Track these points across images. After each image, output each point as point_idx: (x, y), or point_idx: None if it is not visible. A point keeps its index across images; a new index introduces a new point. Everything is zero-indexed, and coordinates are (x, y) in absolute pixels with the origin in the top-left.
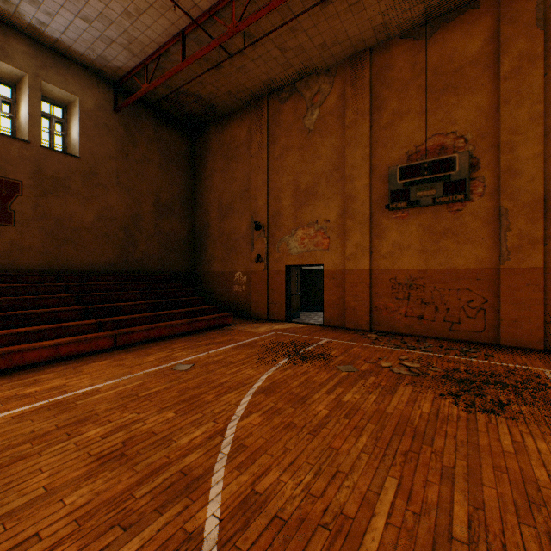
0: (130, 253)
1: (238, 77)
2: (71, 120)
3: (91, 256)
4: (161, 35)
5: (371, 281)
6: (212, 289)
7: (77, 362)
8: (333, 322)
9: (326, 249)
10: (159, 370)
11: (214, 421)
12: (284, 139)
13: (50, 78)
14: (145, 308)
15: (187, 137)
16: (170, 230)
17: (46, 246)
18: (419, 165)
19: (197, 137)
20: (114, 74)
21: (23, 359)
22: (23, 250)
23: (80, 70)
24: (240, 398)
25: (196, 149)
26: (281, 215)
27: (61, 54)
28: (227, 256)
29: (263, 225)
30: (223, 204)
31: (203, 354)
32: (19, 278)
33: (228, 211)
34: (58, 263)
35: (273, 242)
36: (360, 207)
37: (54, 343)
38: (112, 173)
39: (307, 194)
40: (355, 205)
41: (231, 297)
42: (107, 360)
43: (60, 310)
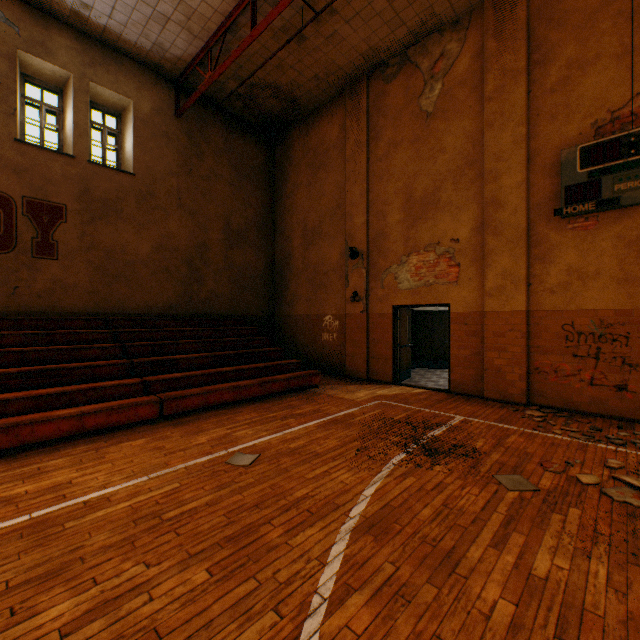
0: (194, 292)
1: (328, 52)
2: (125, 130)
3: (148, 296)
4: (225, 0)
5: (528, 329)
6: (294, 337)
7: (107, 438)
8: (465, 388)
9: (454, 281)
10: (208, 463)
11: (276, 609)
12: (390, 131)
13: (99, 78)
14: (207, 362)
15: (264, 146)
16: (243, 263)
17: (95, 284)
18: (619, 140)
19: (276, 145)
20: (174, 68)
21: (34, 434)
22: (67, 288)
23: (134, 66)
24: (328, 542)
25: (275, 160)
26: (387, 237)
27: (112, 48)
28: (314, 294)
29: (360, 252)
30: (308, 227)
31: (275, 435)
32: (60, 323)
33: (315, 236)
34: (108, 305)
35: (374, 274)
36: (509, 216)
37: (77, 413)
38: (172, 193)
39: (425, 204)
40: (502, 214)
41: (318, 348)
42: (144, 438)
43: (98, 364)
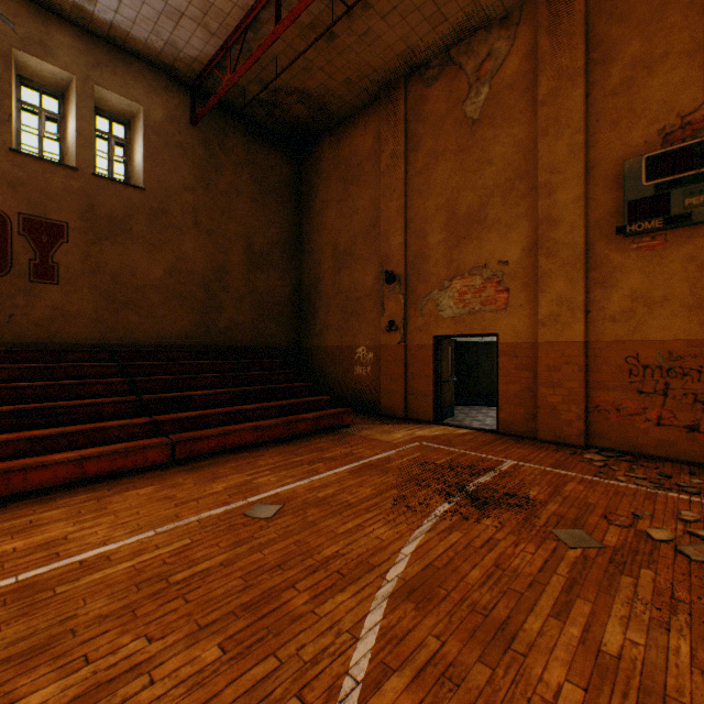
0: (212, 321)
1: (361, 52)
2: (135, 140)
3: (160, 326)
4: None
5: (587, 362)
6: (324, 371)
7: (110, 486)
8: (515, 428)
9: (502, 308)
10: (224, 515)
11: (300, 695)
12: (431, 140)
13: (105, 81)
14: (226, 399)
15: (290, 158)
16: (266, 288)
17: (100, 312)
18: (691, 148)
19: (304, 157)
20: (189, 70)
21: (27, 482)
22: (69, 316)
23: (145, 68)
24: (362, 611)
25: (303, 174)
26: (427, 259)
27: (119, 47)
28: (345, 323)
29: (397, 276)
30: (339, 249)
31: (302, 482)
32: (61, 355)
33: (346, 258)
34: (115, 335)
35: (413, 300)
36: (565, 234)
37: (76, 457)
38: (187, 210)
39: (469, 222)
40: (557, 232)
41: (350, 383)
42: (153, 485)
43: (102, 402)
